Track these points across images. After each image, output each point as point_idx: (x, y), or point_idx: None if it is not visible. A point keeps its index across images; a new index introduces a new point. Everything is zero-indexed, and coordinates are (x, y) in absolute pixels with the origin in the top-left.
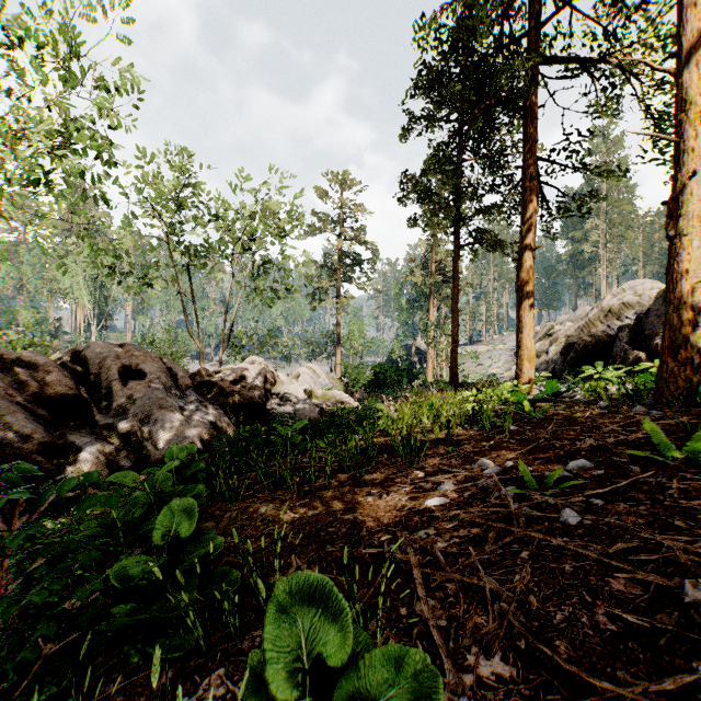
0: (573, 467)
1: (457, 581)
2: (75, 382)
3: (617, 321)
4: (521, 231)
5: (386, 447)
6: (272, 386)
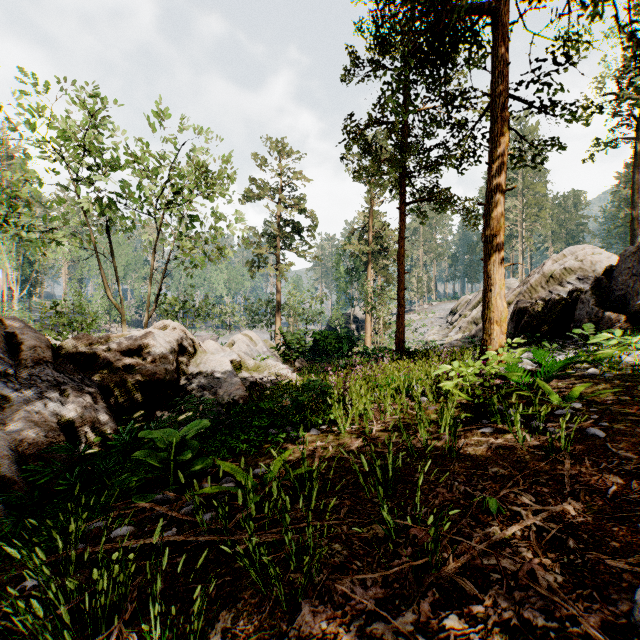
0: None
1: None
2: None
3: (558, 286)
4: (490, 171)
5: (340, 469)
6: (190, 356)
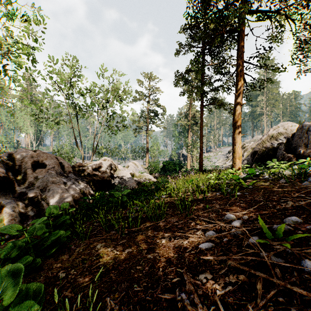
0: (289, 221)
1: None
2: (6, 170)
3: (275, 141)
4: (235, 96)
5: (171, 204)
6: (114, 171)
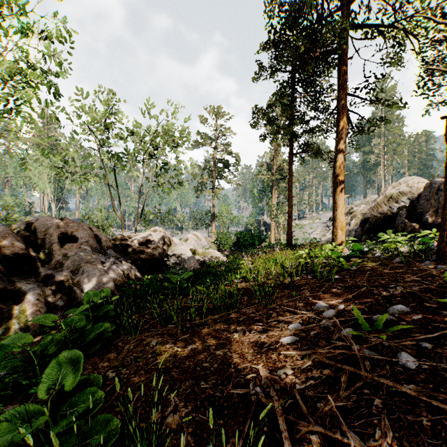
0: (394, 311)
1: (319, 431)
2: (25, 245)
3: (395, 204)
4: (336, 142)
5: (246, 290)
6: (168, 246)
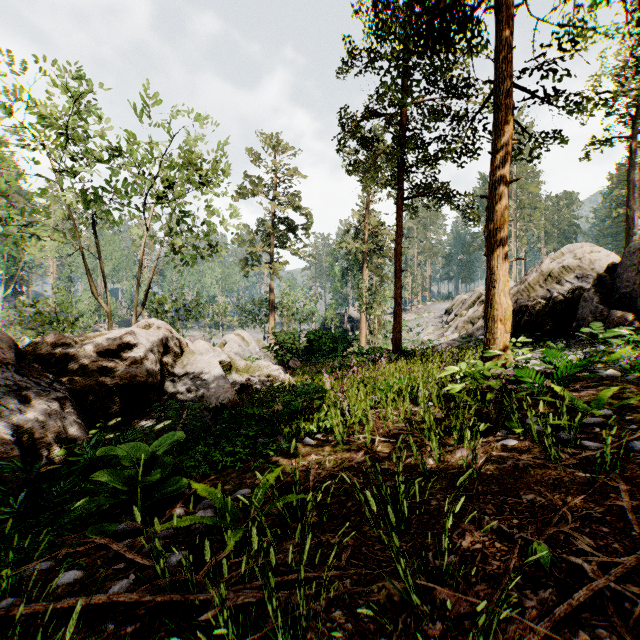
0: None
1: None
2: None
3: (557, 285)
4: (494, 161)
5: (339, 492)
6: (176, 357)
